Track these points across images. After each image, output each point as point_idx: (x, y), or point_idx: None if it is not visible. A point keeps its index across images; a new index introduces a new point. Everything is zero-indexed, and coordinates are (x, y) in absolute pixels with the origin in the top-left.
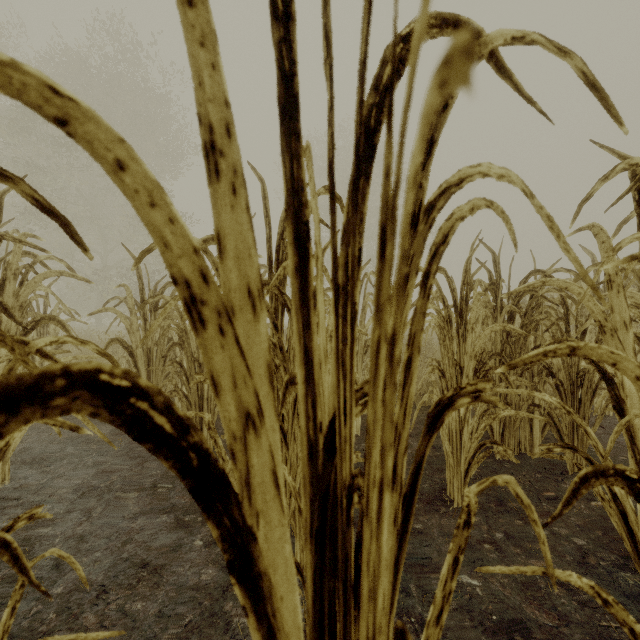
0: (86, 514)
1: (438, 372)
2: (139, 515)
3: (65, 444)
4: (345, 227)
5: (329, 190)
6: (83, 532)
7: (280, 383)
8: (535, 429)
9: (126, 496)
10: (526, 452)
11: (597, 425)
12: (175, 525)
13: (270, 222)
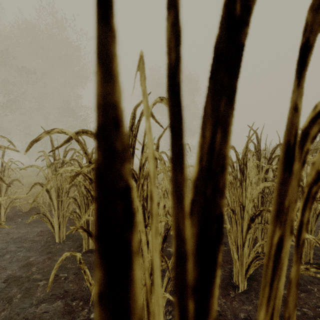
0: (10, 300)
1: (230, 210)
2: (43, 300)
3: (9, 242)
4: (197, 183)
5: (169, 118)
6: (4, 316)
7: None
8: None
9: (38, 284)
10: None
11: (319, 235)
12: (65, 309)
13: None
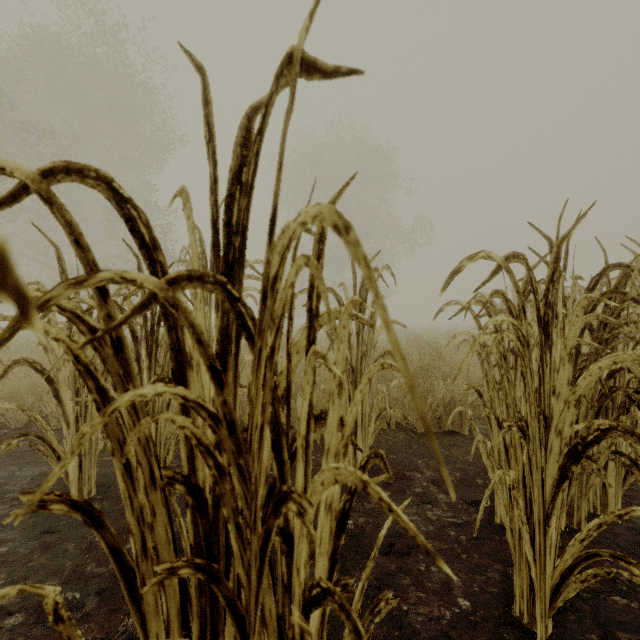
0: None
1: (517, 430)
2: None
3: None
4: None
5: None
6: None
7: (229, 505)
8: (610, 482)
9: (0, 625)
10: (596, 512)
11: None
12: None
13: (215, 150)
